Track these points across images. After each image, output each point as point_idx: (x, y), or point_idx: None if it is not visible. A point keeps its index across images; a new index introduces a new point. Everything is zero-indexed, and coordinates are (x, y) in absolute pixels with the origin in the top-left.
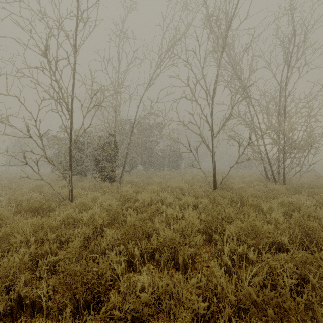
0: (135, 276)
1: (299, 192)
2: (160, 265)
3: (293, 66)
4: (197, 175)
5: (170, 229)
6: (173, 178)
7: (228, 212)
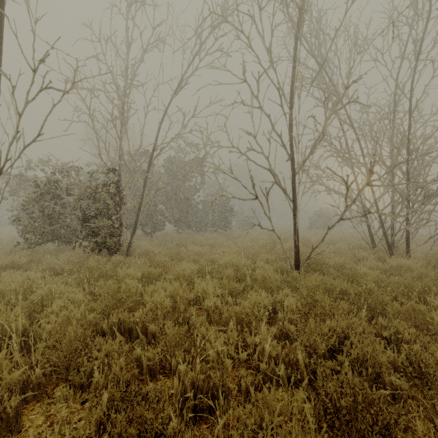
0: None
1: None
2: None
3: (428, 52)
4: (258, 239)
5: (216, 433)
6: (221, 246)
7: (368, 350)
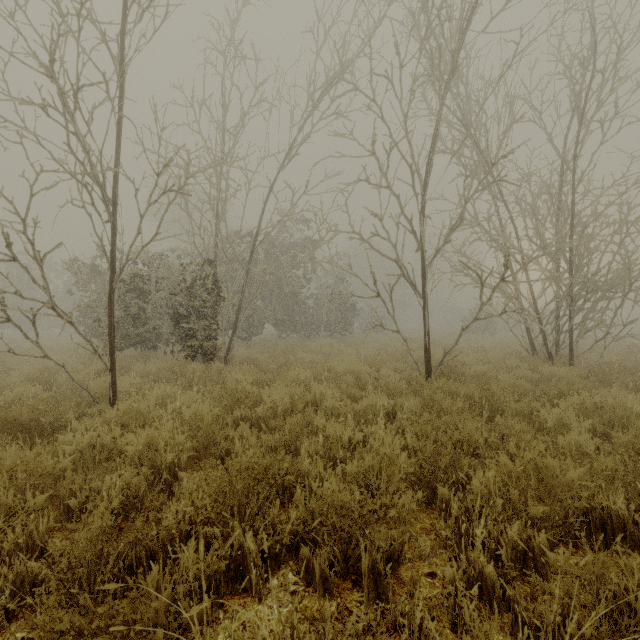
0: (246, 608)
1: (604, 382)
2: (312, 575)
3: (592, 116)
4: (388, 347)
5: (336, 473)
6: (338, 353)
7: (467, 431)
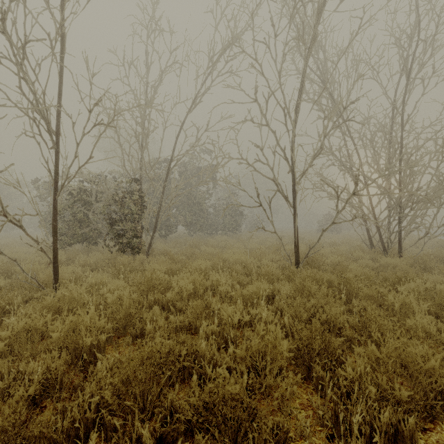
0: None
1: (425, 269)
2: None
3: (416, 74)
4: (266, 242)
5: (228, 353)
6: (231, 247)
7: (333, 314)
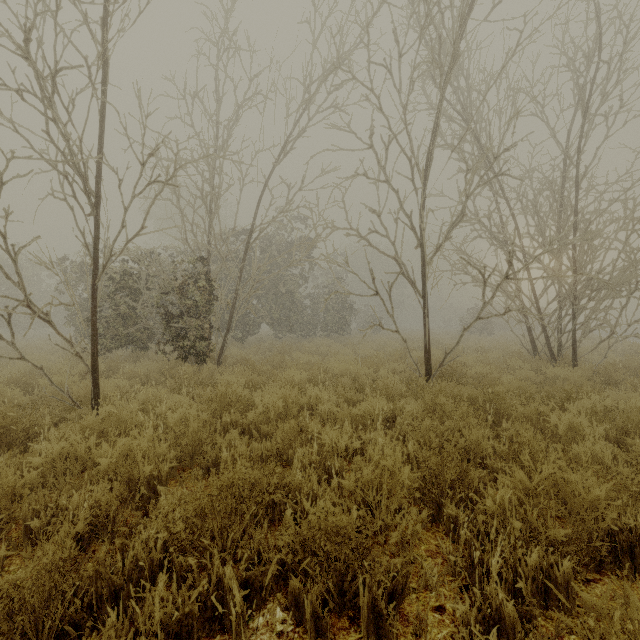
0: None
1: (609, 383)
2: (302, 612)
3: (596, 109)
4: (386, 347)
5: (332, 487)
6: (335, 353)
7: (474, 438)
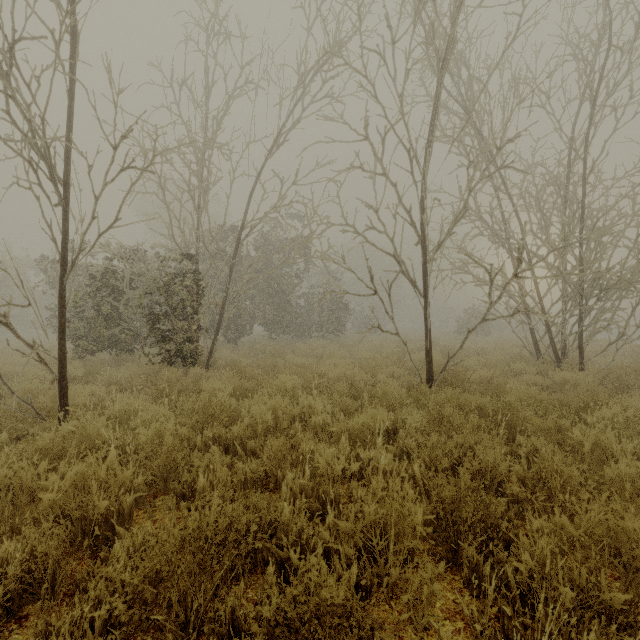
0: None
1: (619, 388)
2: None
3: (606, 99)
4: (382, 348)
5: (326, 524)
6: (331, 356)
7: (490, 460)
